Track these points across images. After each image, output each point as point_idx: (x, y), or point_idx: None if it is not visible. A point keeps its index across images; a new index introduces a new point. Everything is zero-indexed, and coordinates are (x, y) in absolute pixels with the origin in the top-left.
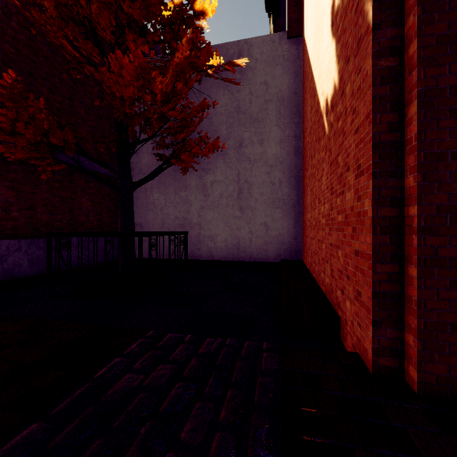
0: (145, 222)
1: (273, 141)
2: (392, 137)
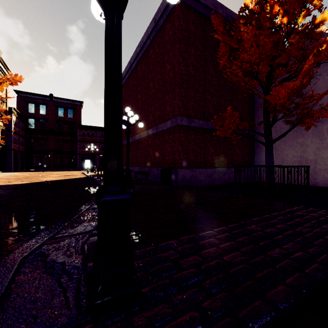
0: None
1: None
2: None
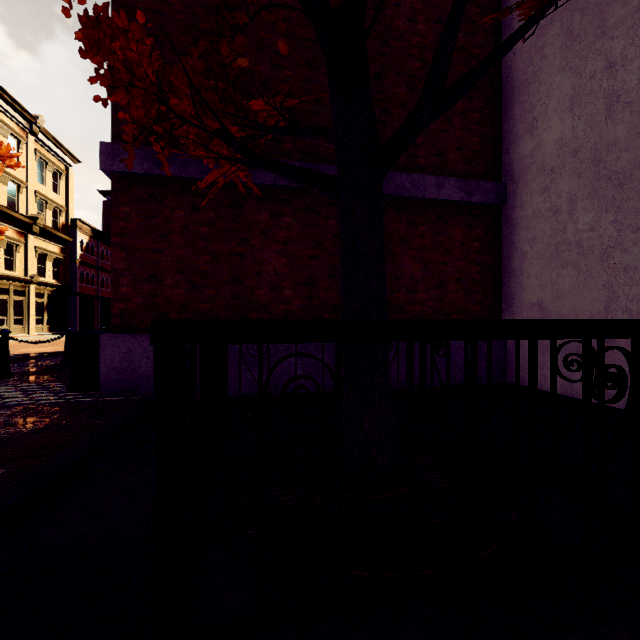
0: (551, 298)
1: None
2: None
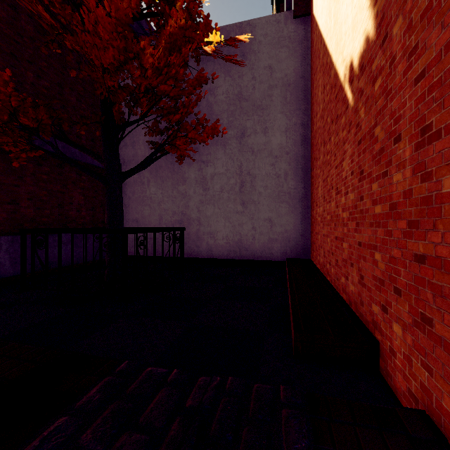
0: (141, 218)
1: (278, 130)
2: None
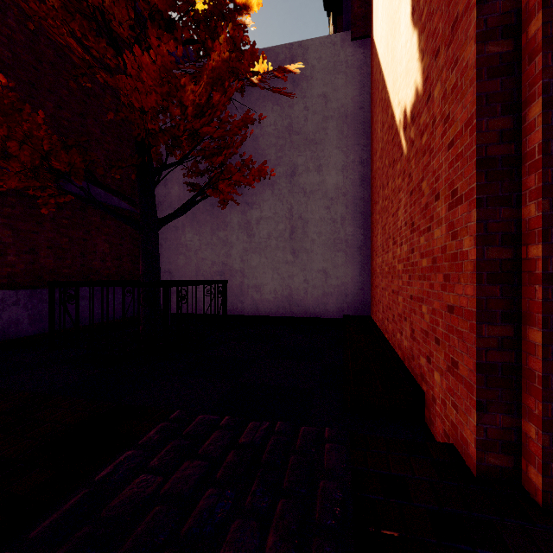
0: (175, 268)
1: (333, 168)
2: (504, 150)
